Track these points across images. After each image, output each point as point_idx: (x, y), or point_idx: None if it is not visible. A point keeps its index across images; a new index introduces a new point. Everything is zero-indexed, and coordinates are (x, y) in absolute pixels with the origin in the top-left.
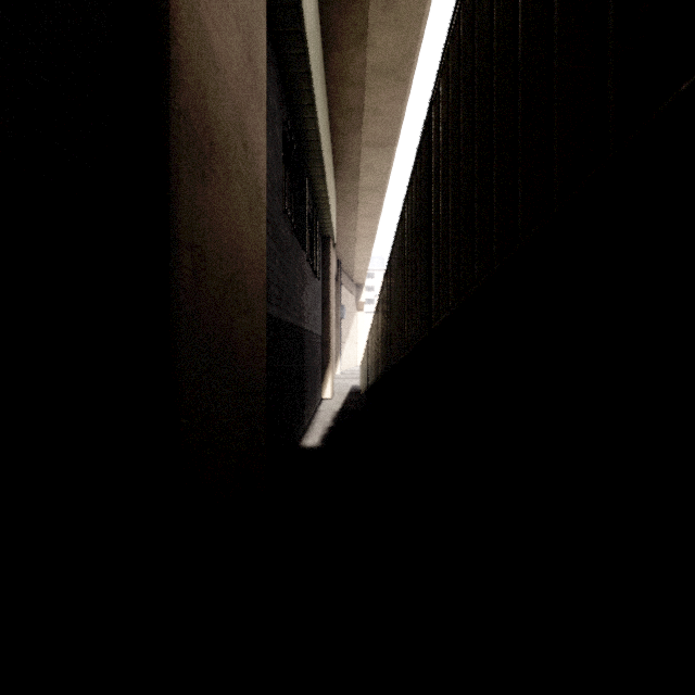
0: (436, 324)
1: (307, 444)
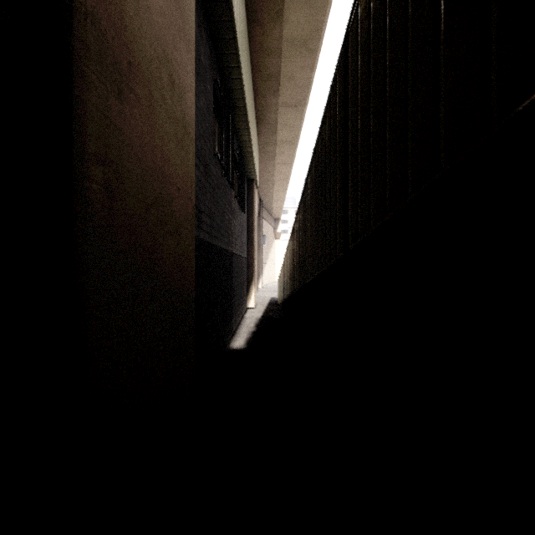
0: (353, 244)
1: (235, 346)
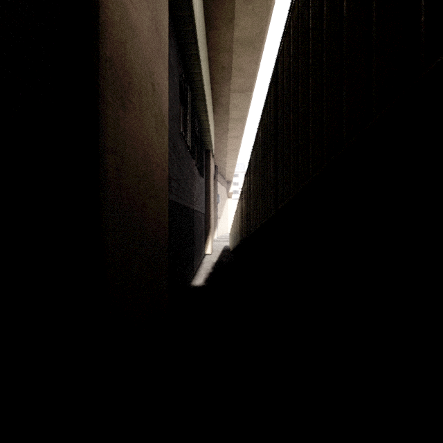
0: (281, 205)
1: (195, 284)
